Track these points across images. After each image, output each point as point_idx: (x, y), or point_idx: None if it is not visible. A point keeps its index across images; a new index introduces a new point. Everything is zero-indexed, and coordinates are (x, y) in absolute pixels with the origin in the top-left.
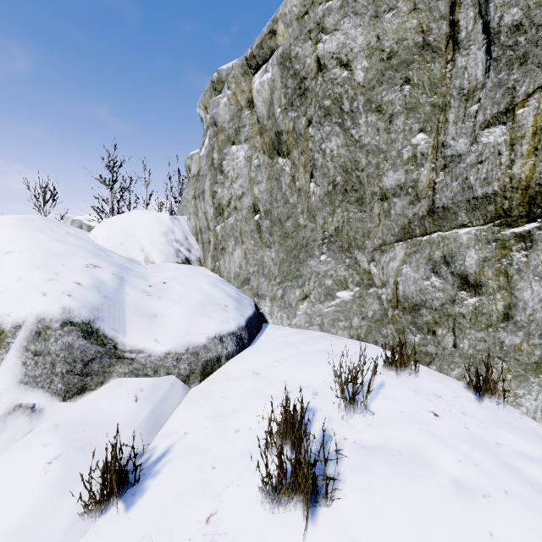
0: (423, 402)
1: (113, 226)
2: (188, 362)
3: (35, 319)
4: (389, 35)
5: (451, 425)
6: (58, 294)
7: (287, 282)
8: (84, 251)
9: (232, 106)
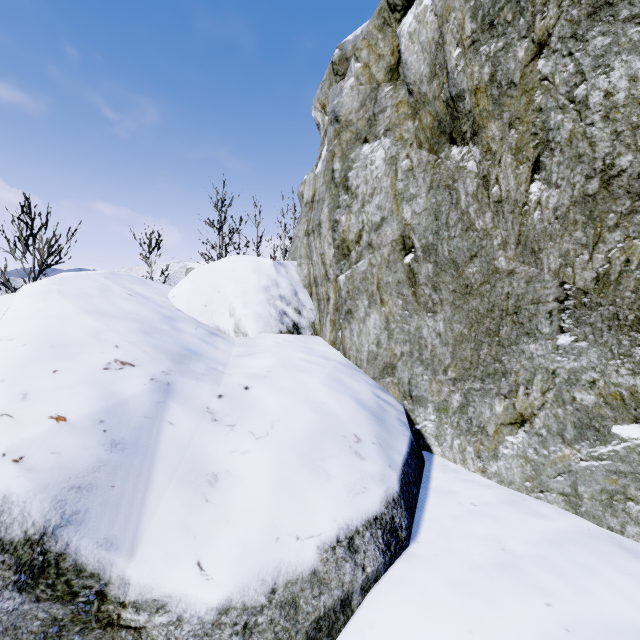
0: None
1: (198, 280)
2: (271, 637)
3: None
4: None
5: None
6: None
7: (472, 381)
8: (128, 329)
9: (362, 86)
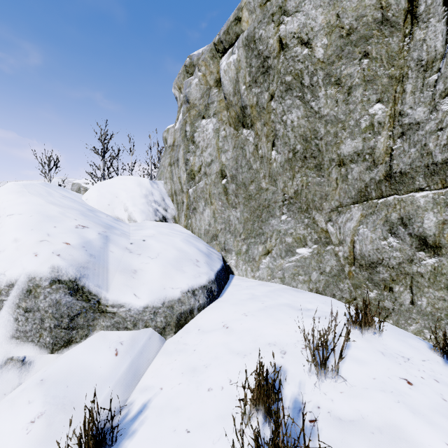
0: (393, 367)
1: (102, 190)
2: (164, 315)
3: (26, 278)
4: (348, 12)
5: (428, 396)
6: (48, 254)
7: (251, 238)
8: (75, 213)
9: (202, 85)
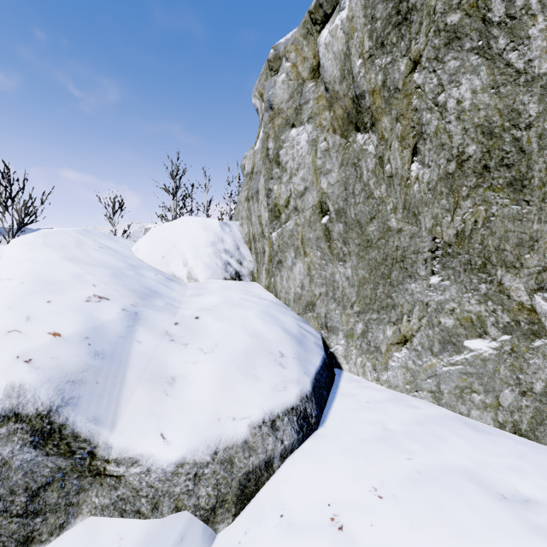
0: None
1: (157, 236)
2: (214, 482)
3: None
4: None
5: None
6: (8, 361)
7: (371, 313)
8: (102, 273)
9: (291, 81)
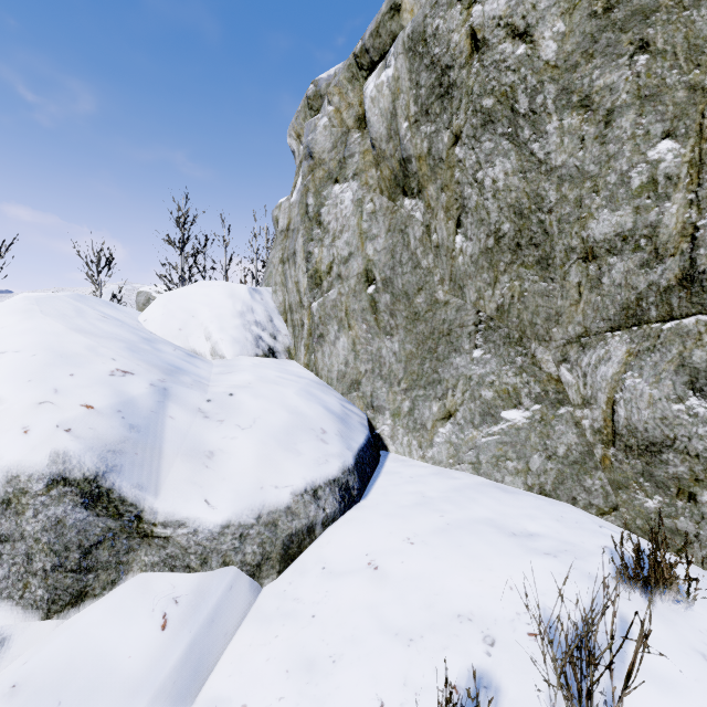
0: None
1: (171, 304)
2: (259, 541)
3: (1, 478)
4: None
5: None
6: (49, 429)
7: (418, 389)
8: (117, 347)
9: (334, 128)
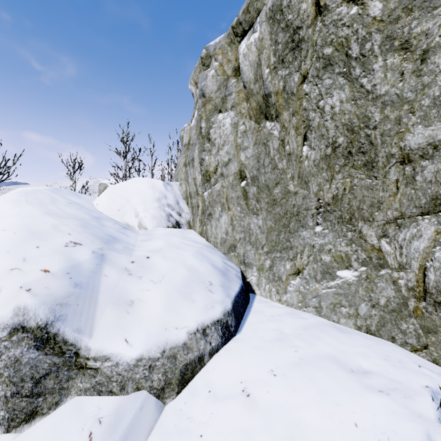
0: None
1: (113, 193)
2: (163, 371)
3: None
4: None
5: None
6: (14, 290)
7: (276, 252)
8: (74, 224)
9: (219, 76)
